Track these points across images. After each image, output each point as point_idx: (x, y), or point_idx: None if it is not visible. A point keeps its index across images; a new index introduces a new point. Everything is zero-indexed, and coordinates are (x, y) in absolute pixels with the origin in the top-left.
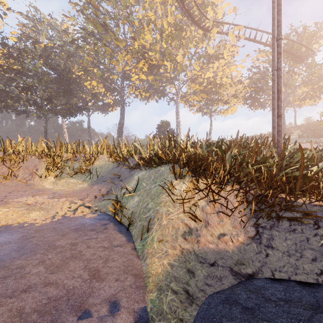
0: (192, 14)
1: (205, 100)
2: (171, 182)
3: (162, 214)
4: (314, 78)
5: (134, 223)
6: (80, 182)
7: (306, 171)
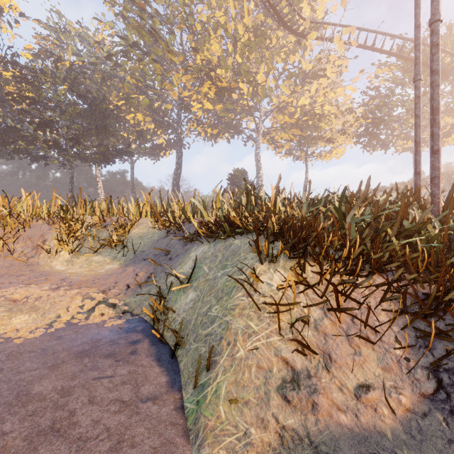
0: (280, 11)
1: (298, 138)
2: (254, 270)
3: (237, 334)
4: None
5: (185, 344)
6: (108, 261)
7: None
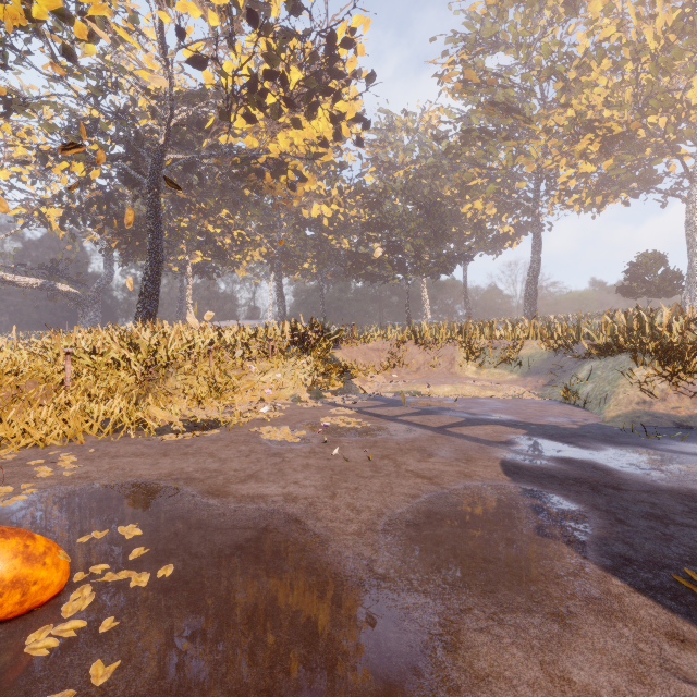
0: None
1: None
2: (630, 369)
3: (619, 393)
4: None
5: (590, 403)
6: (507, 374)
7: None
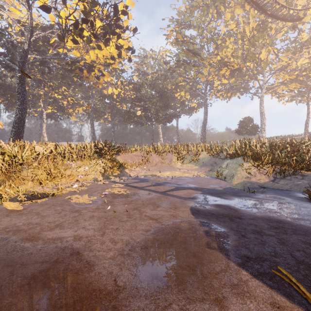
0: (276, 14)
1: (297, 89)
2: (242, 163)
3: (238, 174)
4: None
5: (227, 178)
6: (194, 166)
7: None
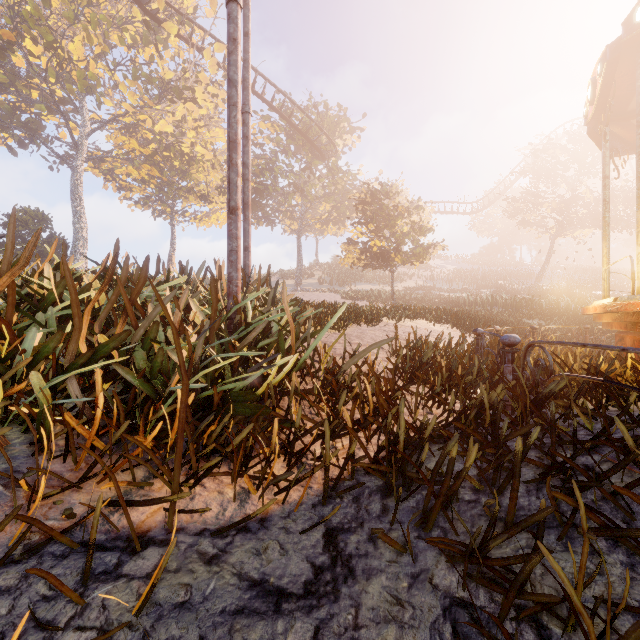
0: None
1: (156, 182)
2: None
3: None
4: (338, 192)
5: None
6: None
7: (264, 371)
